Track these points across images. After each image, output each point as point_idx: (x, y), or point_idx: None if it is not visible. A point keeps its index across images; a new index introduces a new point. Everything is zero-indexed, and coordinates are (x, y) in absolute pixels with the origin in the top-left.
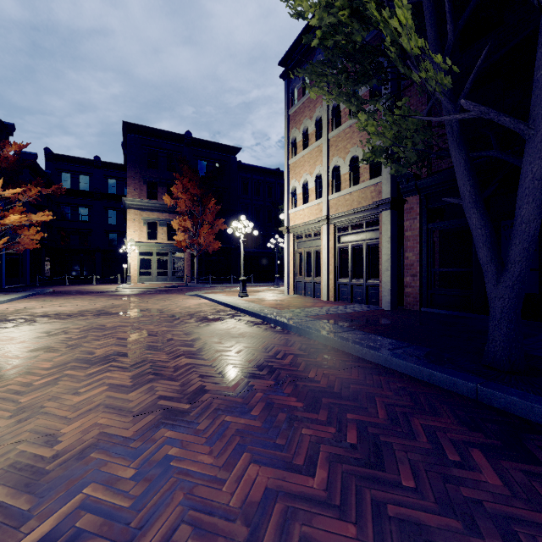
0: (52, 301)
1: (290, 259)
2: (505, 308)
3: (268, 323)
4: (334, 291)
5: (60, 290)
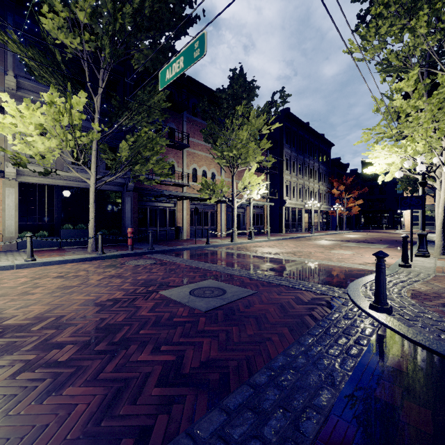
0: (361, 233)
1: None
2: None
3: None
4: None
5: (366, 231)
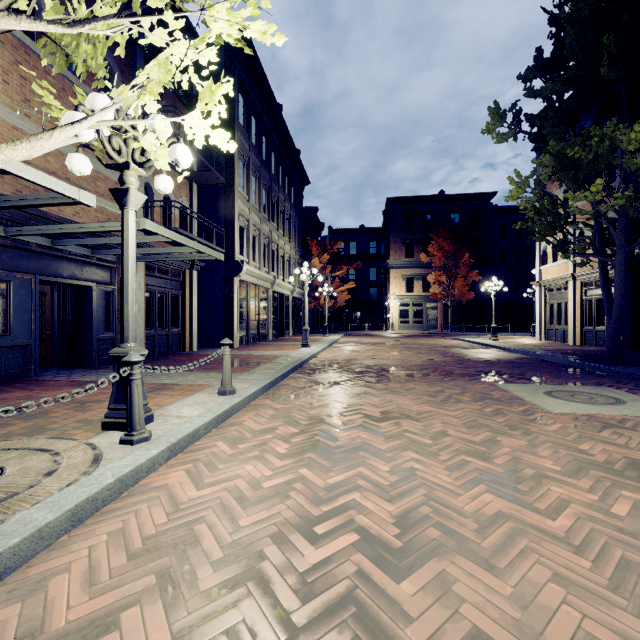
0: (363, 338)
1: (541, 309)
2: (610, 336)
3: (506, 351)
4: (579, 337)
5: (353, 333)
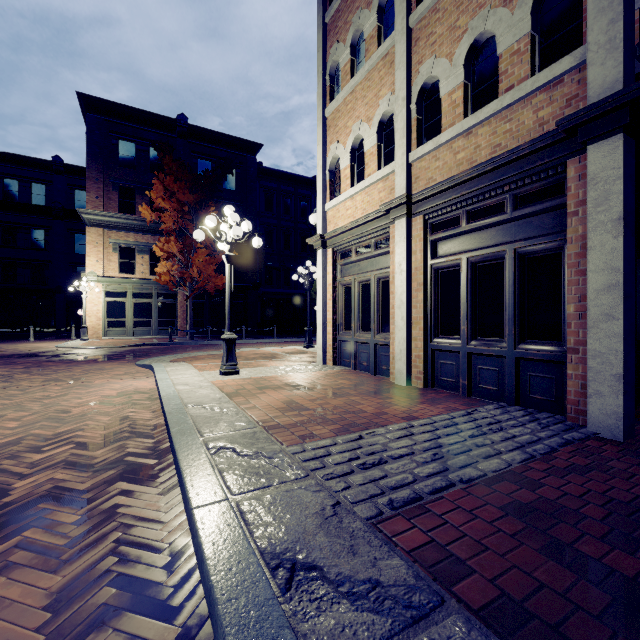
0: None
1: (327, 298)
2: None
3: (188, 587)
4: (422, 366)
5: None
